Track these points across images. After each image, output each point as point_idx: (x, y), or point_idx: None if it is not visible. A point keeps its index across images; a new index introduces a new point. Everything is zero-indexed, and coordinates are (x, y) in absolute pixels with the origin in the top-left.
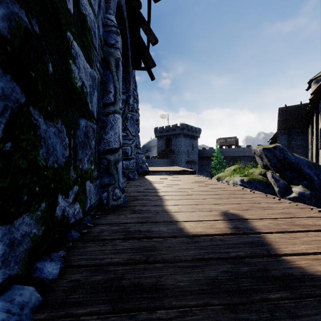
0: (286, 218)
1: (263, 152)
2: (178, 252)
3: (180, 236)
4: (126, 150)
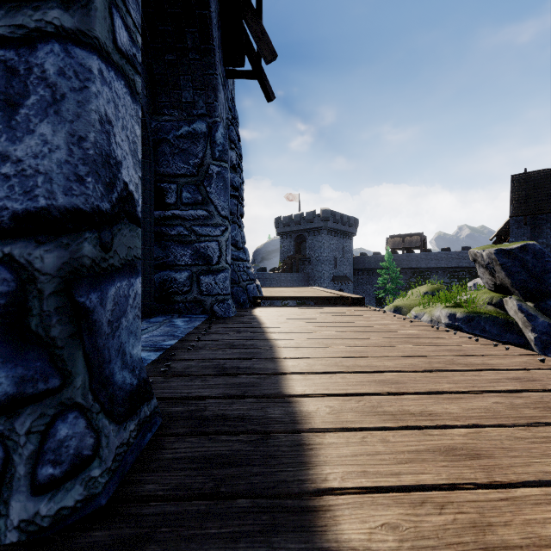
0: None
1: (496, 259)
2: None
3: None
4: (206, 250)
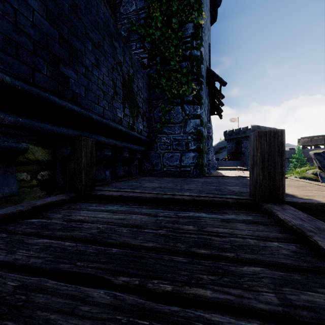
0: None
1: (314, 156)
2: None
3: None
4: None
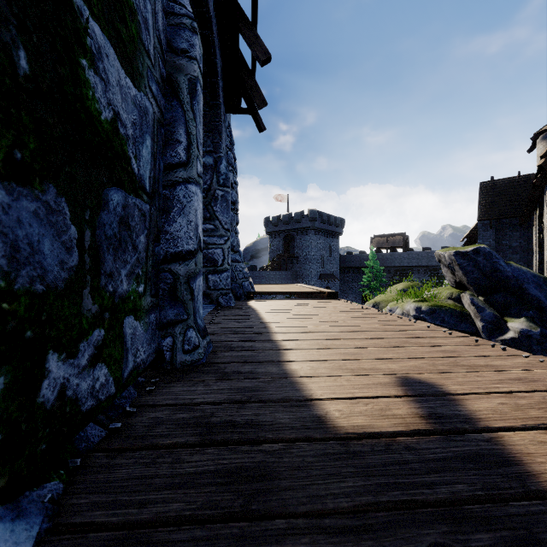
0: (530, 391)
1: (454, 260)
2: (317, 482)
3: (319, 438)
4: (213, 255)
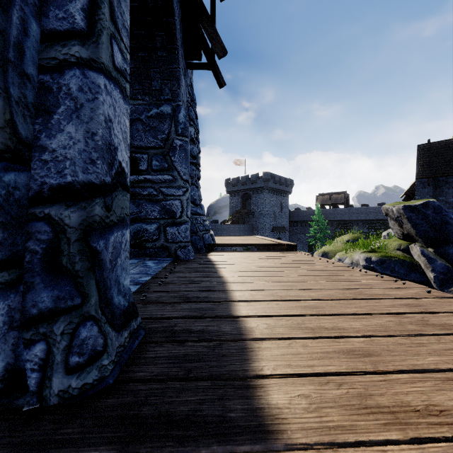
0: None
1: (403, 213)
2: None
3: None
4: (171, 207)
